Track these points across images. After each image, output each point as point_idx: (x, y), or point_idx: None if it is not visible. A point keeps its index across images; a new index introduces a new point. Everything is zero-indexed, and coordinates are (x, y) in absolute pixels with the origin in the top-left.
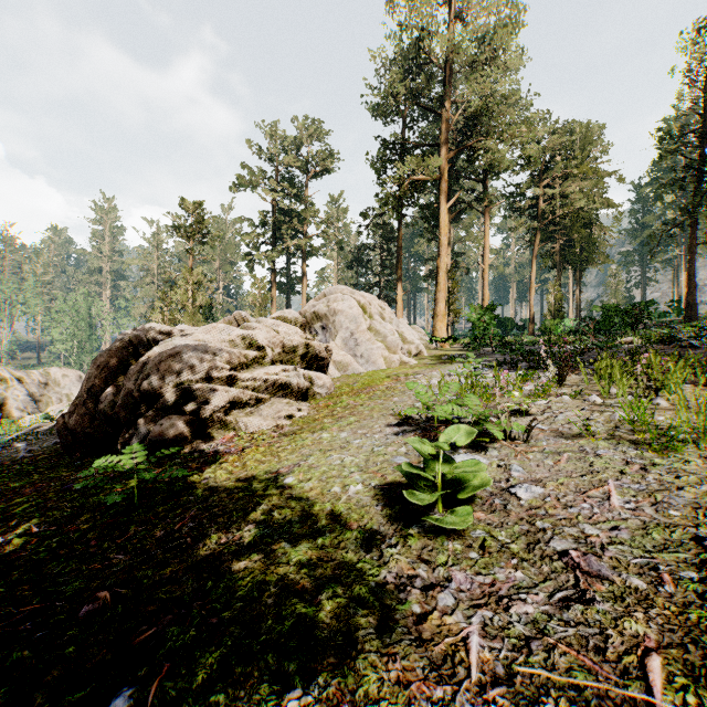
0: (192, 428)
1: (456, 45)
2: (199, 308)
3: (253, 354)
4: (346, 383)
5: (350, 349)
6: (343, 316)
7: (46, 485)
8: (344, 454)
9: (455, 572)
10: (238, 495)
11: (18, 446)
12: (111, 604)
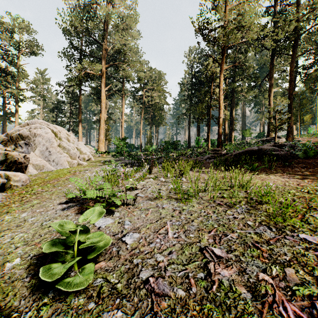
0: None
1: (109, 15)
2: None
3: None
4: (40, 177)
5: (46, 157)
6: (40, 137)
7: None
8: (17, 232)
9: None
10: None
11: None
12: None
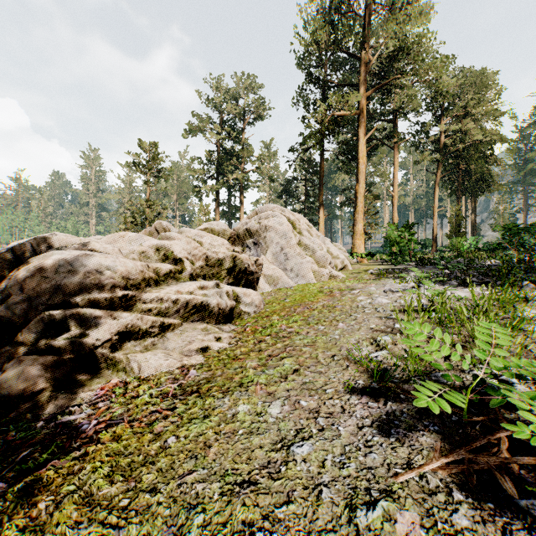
0: (58, 372)
1: None
2: None
3: (167, 267)
4: (276, 298)
5: (280, 263)
6: (273, 232)
7: None
8: (275, 524)
9: None
10: None
11: None
12: None
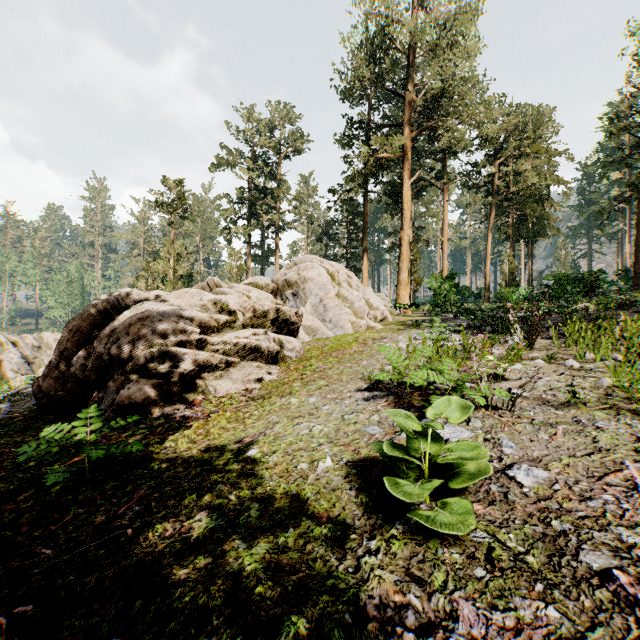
0: (161, 391)
1: (419, 31)
2: (180, 278)
3: (224, 318)
4: (315, 347)
5: (319, 315)
6: (312, 283)
7: (9, 450)
8: (312, 422)
9: (461, 604)
10: (195, 470)
11: (1, 407)
12: (7, 634)
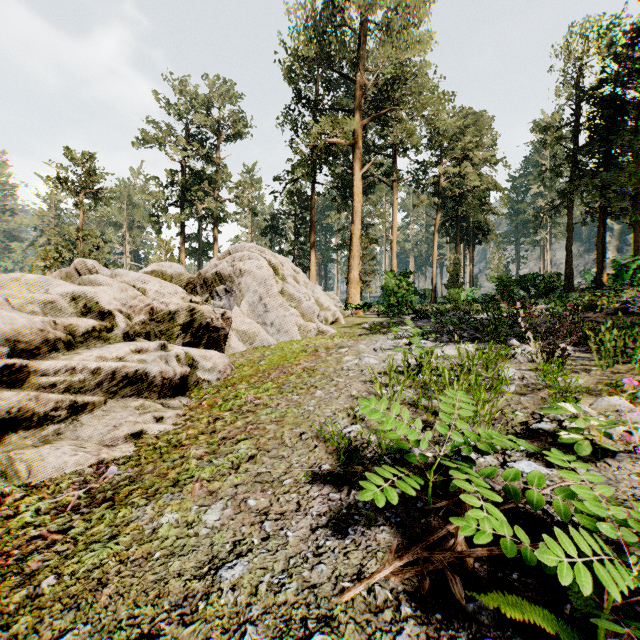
0: None
1: (372, 4)
2: None
3: (89, 323)
4: (250, 360)
5: (259, 316)
6: (250, 277)
7: None
8: None
9: None
10: None
11: None
12: None
